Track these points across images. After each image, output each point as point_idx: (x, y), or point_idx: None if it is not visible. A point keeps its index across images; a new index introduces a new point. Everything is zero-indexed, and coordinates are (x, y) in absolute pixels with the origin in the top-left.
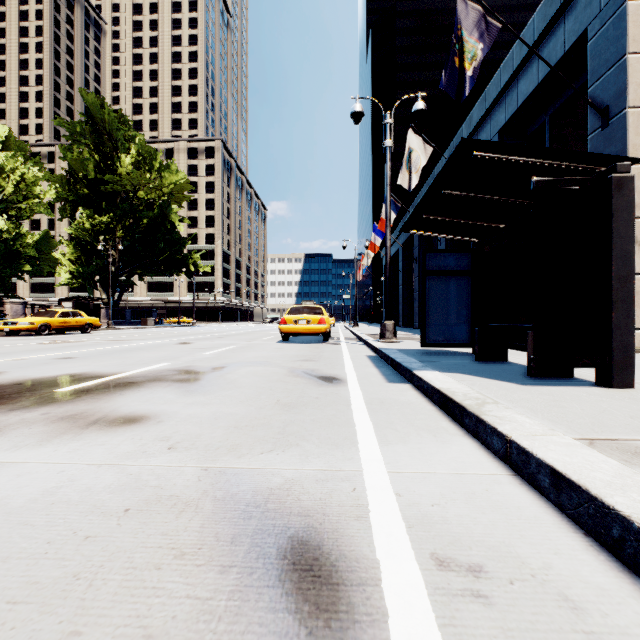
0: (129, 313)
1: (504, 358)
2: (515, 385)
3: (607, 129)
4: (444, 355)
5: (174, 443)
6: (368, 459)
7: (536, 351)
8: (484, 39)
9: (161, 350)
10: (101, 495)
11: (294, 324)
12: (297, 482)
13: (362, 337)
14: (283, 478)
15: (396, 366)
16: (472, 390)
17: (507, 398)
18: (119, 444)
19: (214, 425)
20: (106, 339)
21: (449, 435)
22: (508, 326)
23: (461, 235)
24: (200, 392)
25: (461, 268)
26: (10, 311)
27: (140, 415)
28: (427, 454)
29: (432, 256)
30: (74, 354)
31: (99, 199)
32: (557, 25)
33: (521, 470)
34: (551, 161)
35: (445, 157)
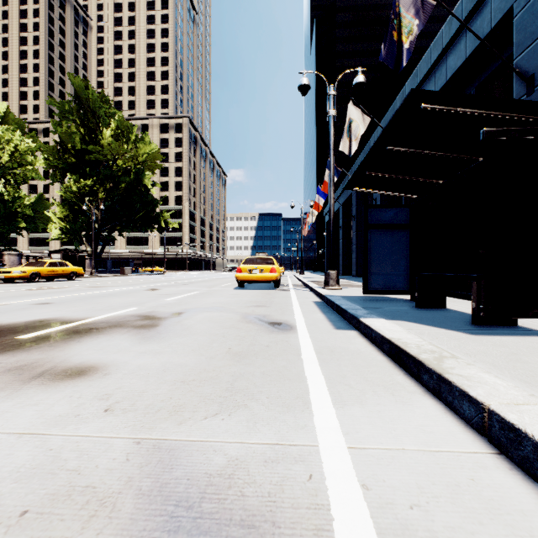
0: (110, 263)
1: (442, 305)
2: (464, 334)
3: (532, 95)
4: (385, 302)
5: (113, 403)
6: (324, 428)
7: (486, 301)
8: (420, 15)
9: (130, 296)
10: (2, 485)
11: (248, 273)
12: (242, 464)
13: (308, 284)
14: (226, 457)
15: (342, 312)
16: (424, 341)
17: (462, 350)
18: (54, 404)
19: (161, 379)
20: (86, 286)
21: (408, 393)
22: (450, 275)
23: (400, 192)
24: (155, 339)
25: (400, 222)
26: (8, 261)
27: (89, 366)
28: (389, 420)
29: (373, 211)
30: (52, 300)
31: (84, 167)
32: (484, 5)
33: (507, 449)
34: (500, 112)
35: (381, 126)
